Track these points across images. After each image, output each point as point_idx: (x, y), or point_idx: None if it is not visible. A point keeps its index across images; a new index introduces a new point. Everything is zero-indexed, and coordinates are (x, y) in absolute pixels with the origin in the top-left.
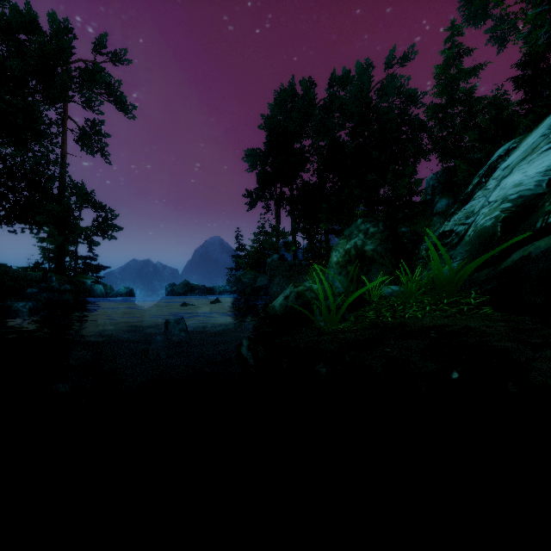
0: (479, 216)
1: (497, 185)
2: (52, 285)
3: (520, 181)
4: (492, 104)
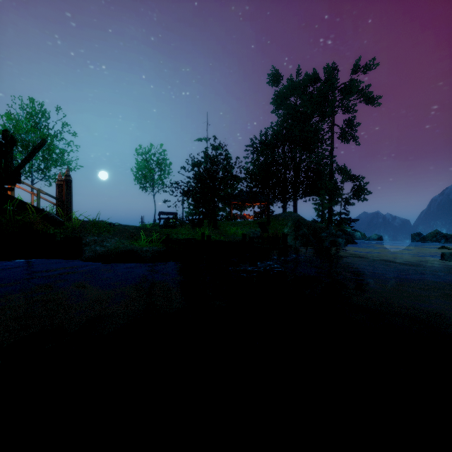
0: None
1: None
2: (332, 231)
3: None
4: None
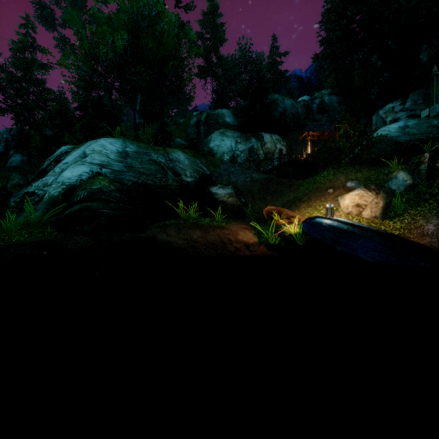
0: (52, 189)
1: (60, 173)
2: None
3: (70, 176)
4: (59, 99)
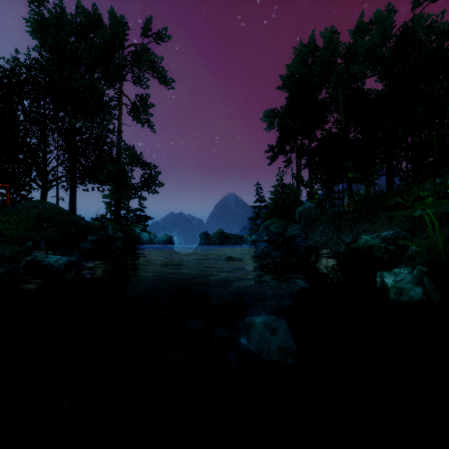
0: None
1: None
2: (108, 233)
3: None
4: None
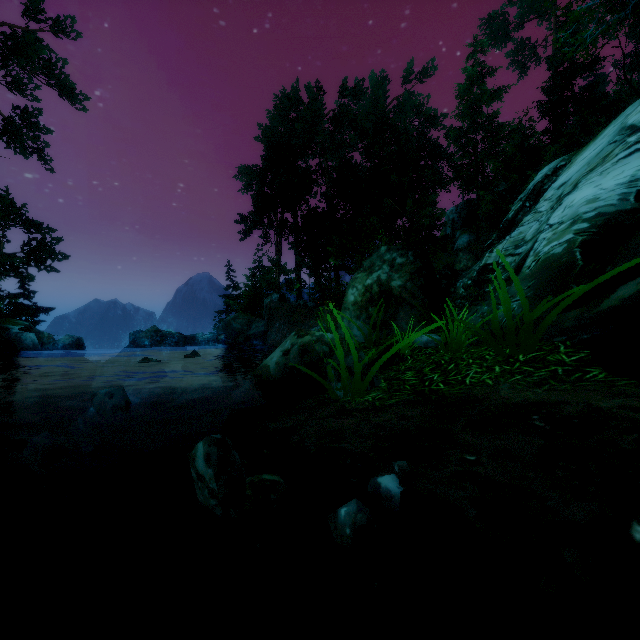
0: (540, 242)
1: (555, 205)
2: None
3: (595, 195)
4: (516, 132)
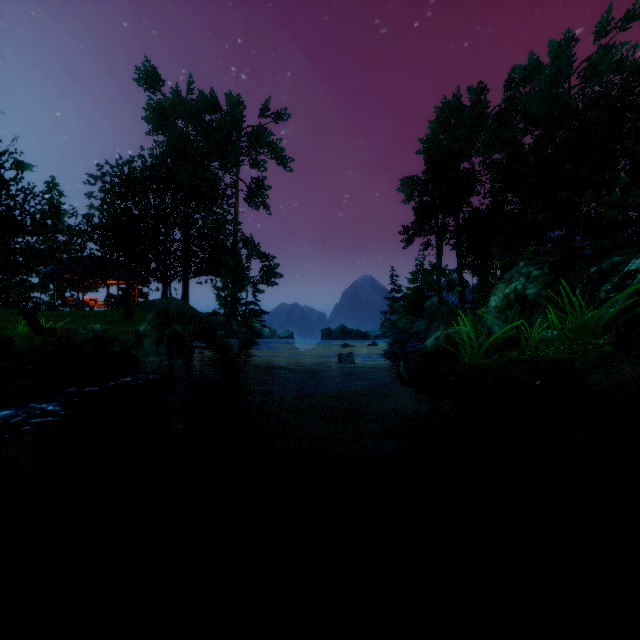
0: None
1: None
2: (234, 328)
3: None
4: None
